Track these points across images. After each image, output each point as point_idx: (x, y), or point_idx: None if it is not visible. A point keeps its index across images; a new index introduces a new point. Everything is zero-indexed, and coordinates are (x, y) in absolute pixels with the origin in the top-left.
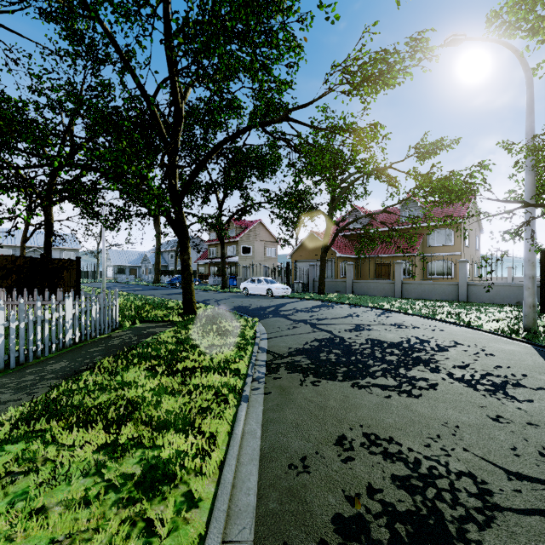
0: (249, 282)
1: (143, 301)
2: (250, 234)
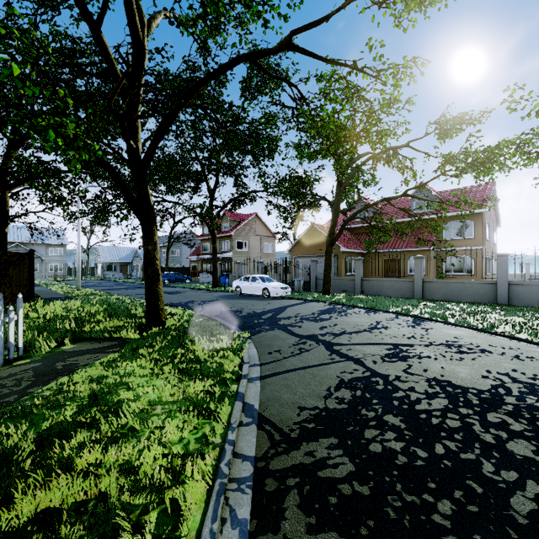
0: (243, 280)
1: (104, 305)
2: (246, 228)
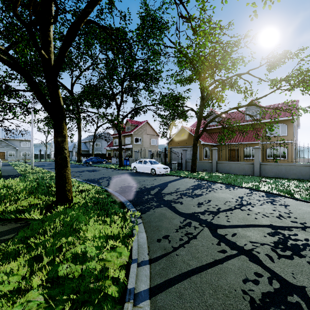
0: (138, 162)
1: (34, 182)
2: (140, 130)
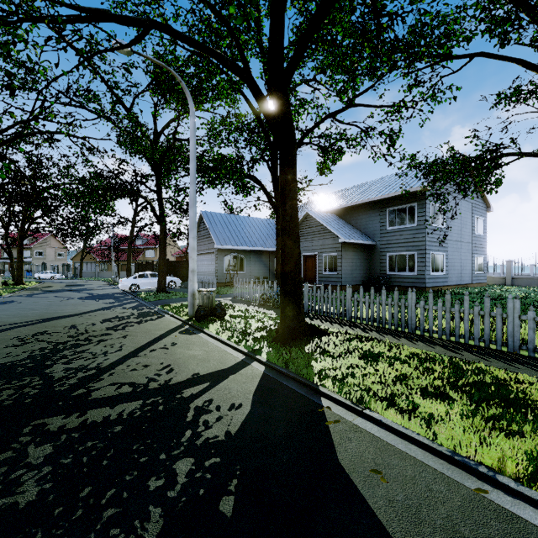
0: (41, 273)
1: None
2: (43, 243)
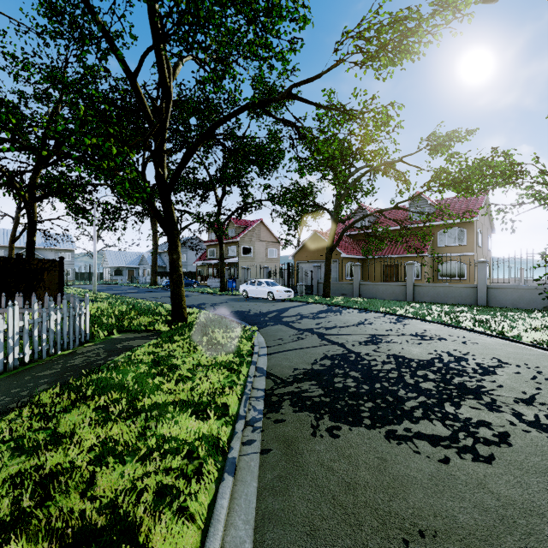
0: (249, 284)
1: (130, 305)
2: (251, 234)
